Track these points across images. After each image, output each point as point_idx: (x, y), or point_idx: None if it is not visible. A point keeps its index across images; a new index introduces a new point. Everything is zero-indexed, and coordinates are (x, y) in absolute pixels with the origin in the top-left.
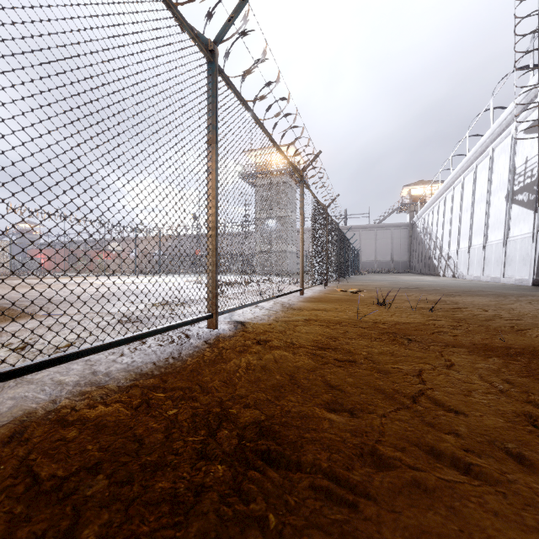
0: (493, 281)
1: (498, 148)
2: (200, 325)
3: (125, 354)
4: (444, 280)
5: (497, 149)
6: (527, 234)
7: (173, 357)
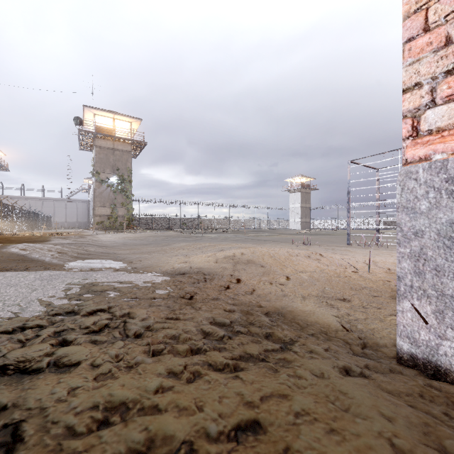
0: None
1: None
2: None
3: None
4: None
5: None
6: None
7: None
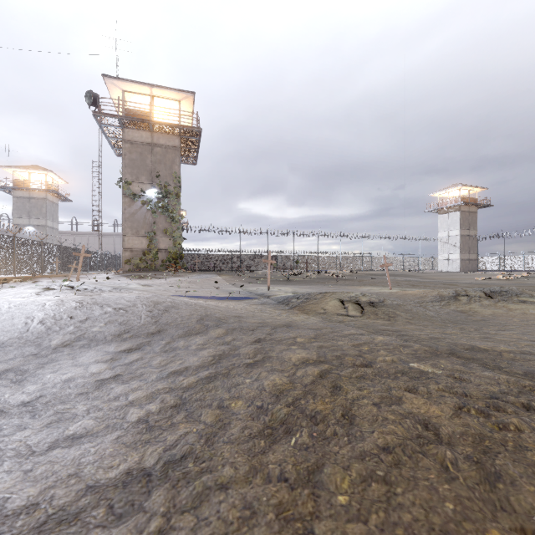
0: None
1: None
2: None
3: None
4: None
5: None
6: None
7: None
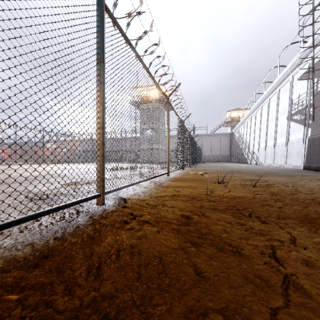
0: (279, 167)
1: (282, 89)
2: (92, 201)
3: (11, 235)
4: (251, 166)
5: (281, 89)
6: (300, 139)
7: (55, 237)
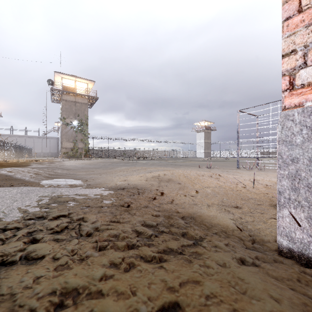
0: None
1: None
2: None
3: None
4: None
5: None
6: None
7: None
